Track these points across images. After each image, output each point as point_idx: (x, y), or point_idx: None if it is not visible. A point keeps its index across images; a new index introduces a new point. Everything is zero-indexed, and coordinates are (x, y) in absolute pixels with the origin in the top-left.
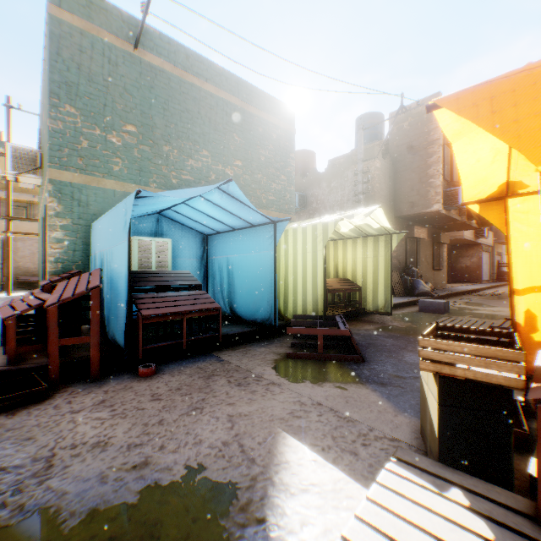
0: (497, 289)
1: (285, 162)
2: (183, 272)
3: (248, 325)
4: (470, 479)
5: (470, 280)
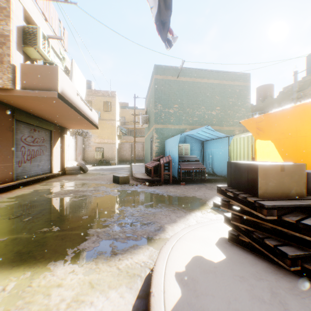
0: None
1: (244, 102)
2: (193, 156)
3: (218, 176)
4: None
5: None
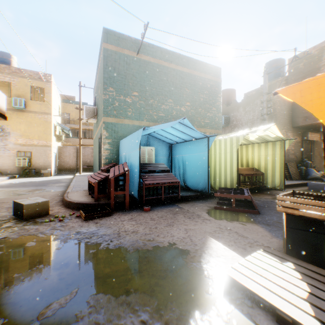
0: None
1: (215, 100)
2: (161, 164)
3: (193, 192)
4: (299, 261)
5: None
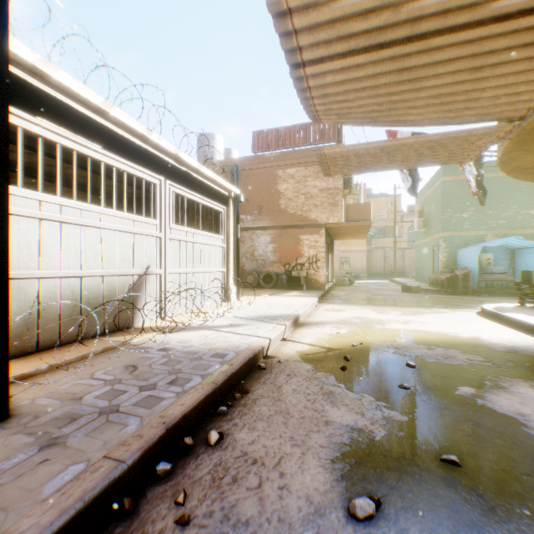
0: None
1: None
2: (497, 268)
3: None
4: None
5: None
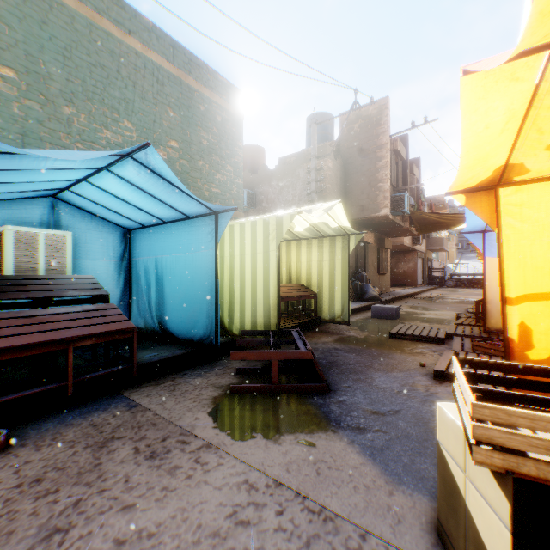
0: (431, 292)
1: (231, 151)
2: (82, 277)
3: (181, 345)
4: None
5: (408, 284)
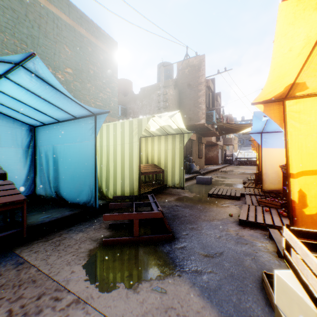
0: (226, 168)
1: (110, 79)
2: None
3: (70, 207)
4: None
5: (213, 163)
